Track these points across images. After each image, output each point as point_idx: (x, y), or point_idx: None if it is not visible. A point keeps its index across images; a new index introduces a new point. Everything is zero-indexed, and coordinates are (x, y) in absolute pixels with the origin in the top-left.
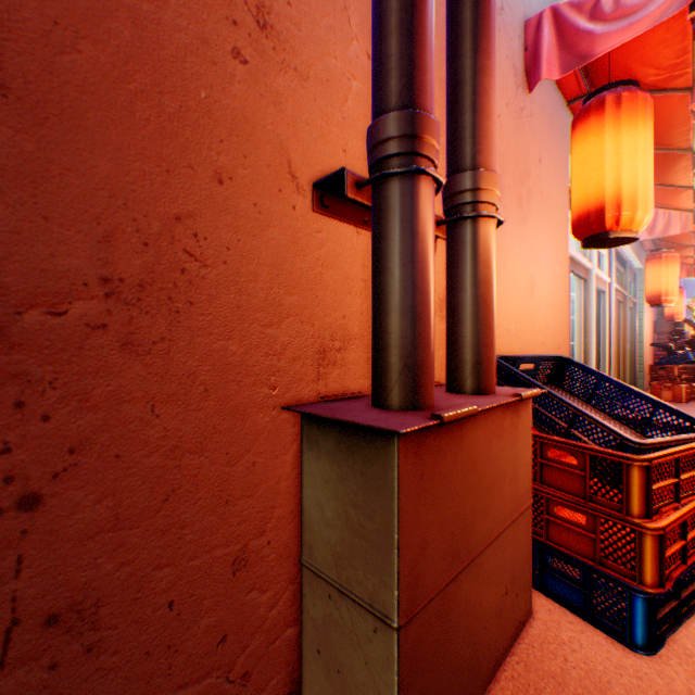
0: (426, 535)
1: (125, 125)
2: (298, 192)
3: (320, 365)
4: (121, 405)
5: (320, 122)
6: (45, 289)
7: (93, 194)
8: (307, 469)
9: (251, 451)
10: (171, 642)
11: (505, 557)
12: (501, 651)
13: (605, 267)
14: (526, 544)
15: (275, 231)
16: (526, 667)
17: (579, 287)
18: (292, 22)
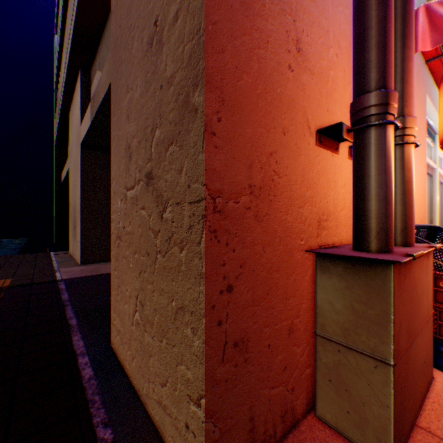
0: (400, 319)
1: (255, 111)
2: (310, 136)
3: (318, 228)
4: (253, 246)
5: (318, 96)
6: (233, 191)
7: (246, 146)
8: (320, 284)
9: (294, 272)
10: (268, 364)
11: (423, 341)
12: (422, 394)
13: (442, 166)
14: (430, 336)
15: (302, 157)
16: (439, 405)
17: (426, 180)
18: (308, 45)
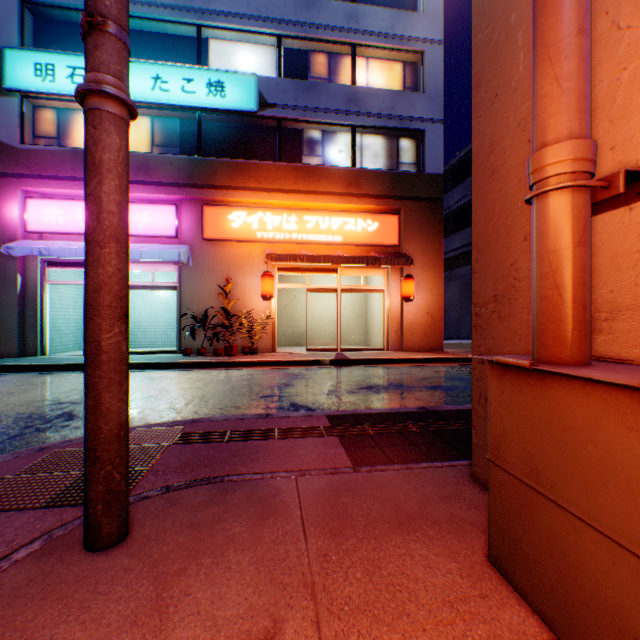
0: (505, 430)
1: (497, 240)
2: None
3: None
4: (496, 339)
5: None
6: (483, 302)
7: (491, 269)
8: None
9: None
10: None
11: None
12: None
13: None
14: None
15: None
16: None
17: None
18: None
